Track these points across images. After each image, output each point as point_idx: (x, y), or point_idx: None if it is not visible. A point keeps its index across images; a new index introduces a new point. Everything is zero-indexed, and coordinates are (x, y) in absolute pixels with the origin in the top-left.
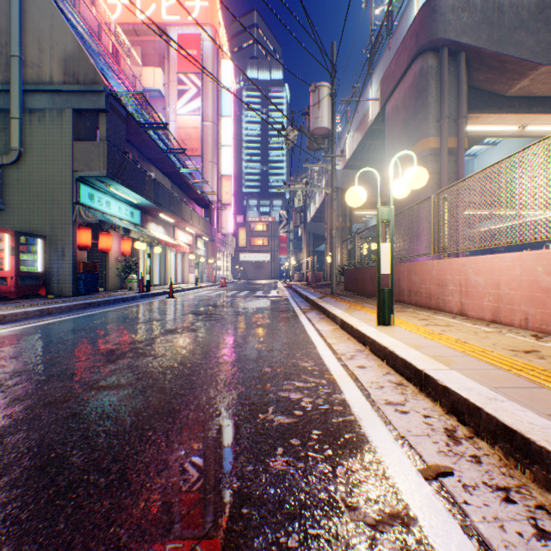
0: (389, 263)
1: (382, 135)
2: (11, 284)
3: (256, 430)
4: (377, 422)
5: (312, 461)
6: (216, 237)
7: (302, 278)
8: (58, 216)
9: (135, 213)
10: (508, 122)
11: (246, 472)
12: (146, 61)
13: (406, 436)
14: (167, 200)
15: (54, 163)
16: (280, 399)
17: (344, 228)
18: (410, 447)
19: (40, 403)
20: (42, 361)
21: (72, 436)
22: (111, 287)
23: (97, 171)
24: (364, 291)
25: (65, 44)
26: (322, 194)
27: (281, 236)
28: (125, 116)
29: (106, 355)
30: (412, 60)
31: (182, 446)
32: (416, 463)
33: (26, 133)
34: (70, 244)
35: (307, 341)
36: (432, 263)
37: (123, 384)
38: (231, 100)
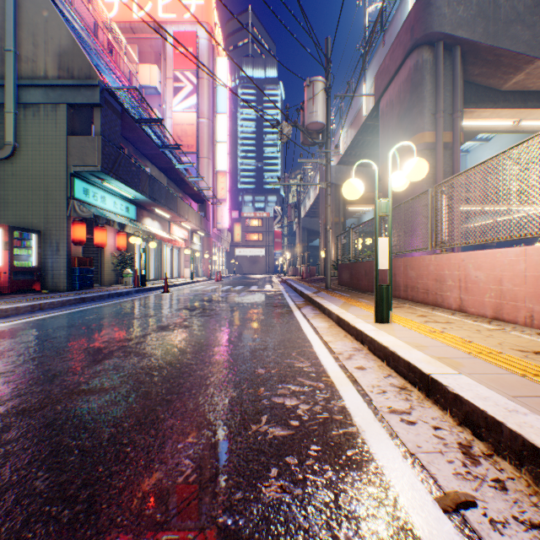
0: (387, 258)
1: (376, 131)
2: (5, 279)
3: (247, 444)
4: (382, 435)
5: (310, 486)
6: (212, 232)
7: (296, 273)
8: (53, 211)
9: (131, 208)
10: (503, 117)
11: (235, 501)
12: (143, 59)
13: (416, 453)
14: (162, 195)
15: (49, 157)
16: (274, 406)
17: (338, 223)
18: (422, 467)
19: (12, 411)
20: (24, 361)
21: (41, 453)
22: (106, 282)
23: (92, 166)
24: (359, 286)
25: (59, 39)
26: (316, 189)
27: (276, 231)
28: (120, 111)
29: (92, 355)
30: (407, 54)
31: (162, 466)
32: (431, 489)
33: (20, 128)
34: (64, 239)
35: (303, 338)
36: (430, 257)
37: (106, 388)
38: (226, 97)
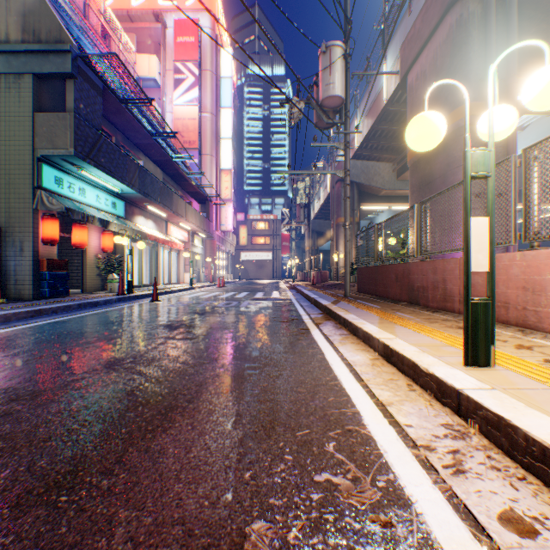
0: (487, 253)
1: (397, 119)
2: None
3: None
4: None
5: None
6: (215, 234)
7: (306, 278)
8: (16, 203)
9: (118, 203)
10: None
11: None
12: (142, 49)
13: None
14: (156, 190)
15: (11, 139)
16: None
17: (352, 224)
18: None
19: None
20: None
21: None
22: (89, 289)
23: (63, 149)
24: (387, 294)
25: None
26: (327, 188)
27: (284, 234)
28: (100, 87)
29: None
30: (447, 9)
31: None
32: None
33: None
34: (29, 237)
35: (338, 393)
36: (512, 255)
37: None
38: (230, 90)
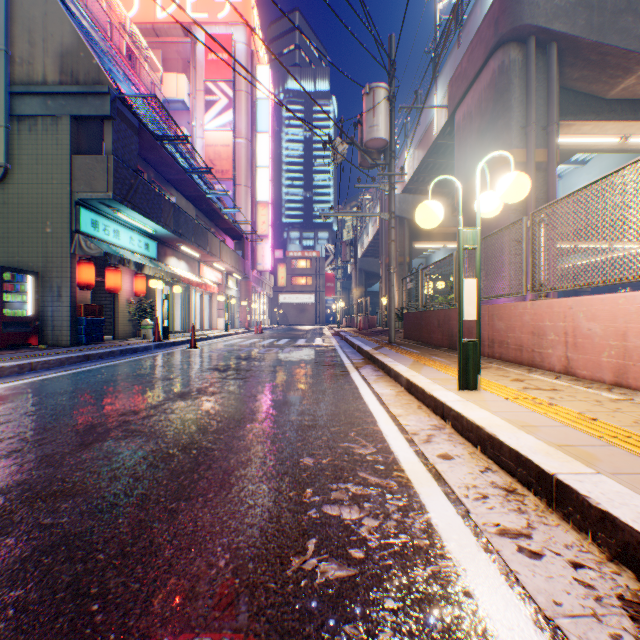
0: (475, 305)
1: (449, 152)
2: None
3: (284, 598)
4: (494, 578)
5: None
6: (251, 274)
7: (352, 323)
8: (53, 248)
9: (151, 244)
10: (607, 132)
11: None
12: (168, 67)
13: (556, 617)
14: (190, 229)
15: (48, 182)
16: (326, 521)
17: (403, 264)
18: None
19: None
20: None
21: None
22: (121, 335)
23: (101, 192)
24: (430, 340)
25: (61, 35)
26: (376, 223)
27: (328, 274)
28: (136, 126)
29: (81, 435)
30: (490, 54)
31: None
32: None
33: (13, 146)
34: (67, 282)
35: (363, 411)
36: (524, 304)
37: (87, 489)
38: (268, 113)
